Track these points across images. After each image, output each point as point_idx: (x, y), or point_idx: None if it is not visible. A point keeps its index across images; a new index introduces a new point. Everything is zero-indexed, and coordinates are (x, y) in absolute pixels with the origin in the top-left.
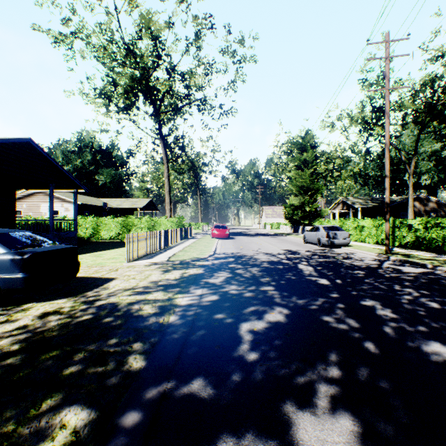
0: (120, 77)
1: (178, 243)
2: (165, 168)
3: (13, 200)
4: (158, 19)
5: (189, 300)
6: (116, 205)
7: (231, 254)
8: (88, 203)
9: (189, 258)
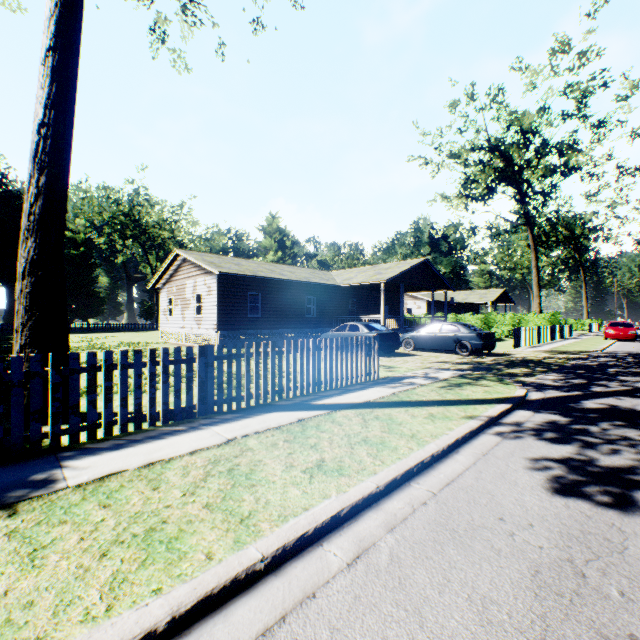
0: (482, 175)
1: (553, 341)
2: (532, 256)
3: (398, 302)
4: (530, 116)
5: (575, 362)
6: (460, 300)
7: (625, 352)
8: (437, 300)
9: (571, 350)
